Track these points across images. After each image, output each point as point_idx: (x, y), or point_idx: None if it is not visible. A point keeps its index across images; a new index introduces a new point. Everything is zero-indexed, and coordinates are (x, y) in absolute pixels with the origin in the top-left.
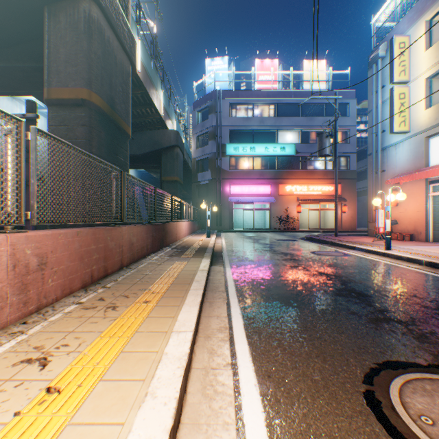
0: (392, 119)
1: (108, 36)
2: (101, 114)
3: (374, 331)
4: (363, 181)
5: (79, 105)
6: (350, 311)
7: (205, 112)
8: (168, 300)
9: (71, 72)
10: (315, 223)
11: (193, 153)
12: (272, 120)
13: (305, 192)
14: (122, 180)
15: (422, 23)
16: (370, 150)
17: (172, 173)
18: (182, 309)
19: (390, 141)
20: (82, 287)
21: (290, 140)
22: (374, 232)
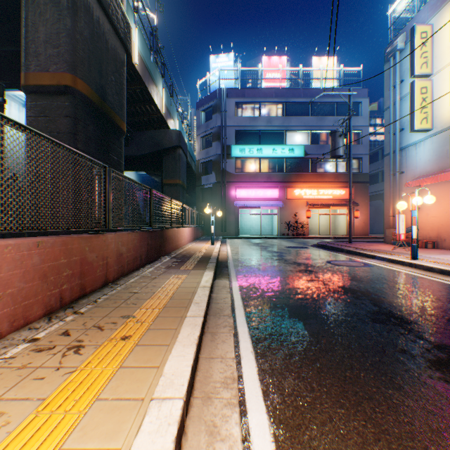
0: (412, 115)
1: (97, 16)
2: (88, 105)
3: (445, 385)
4: (375, 185)
5: (62, 93)
6: (398, 347)
7: (209, 111)
8: (155, 335)
9: (52, 54)
10: (325, 229)
11: (197, 155)
12: (280, 120)
13: (315, 196)
14: (106, 178)
15: (446, 10)
16: (386, 150)
17: (174, 175)
18: (172, 351)
19: (410, 140)
20: (45, 314)
21: (299, 142)
22: (392, 238)
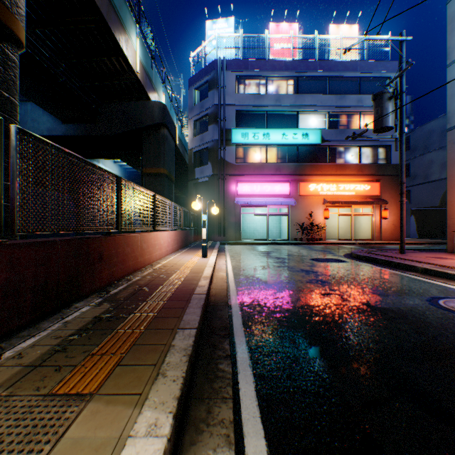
0: None
1: None
2: None
3: None
4: None
5: None
6: None
7: (204, 89)
8: None
9: None
10: (343, 232)
11: (190, 142)
12: (292, 98)
13: (334, 192)
14: None
15: None
16: (452, 122)
17: (157, 162)
18: None
19: None
20: None
21: (314, 126)
22: None
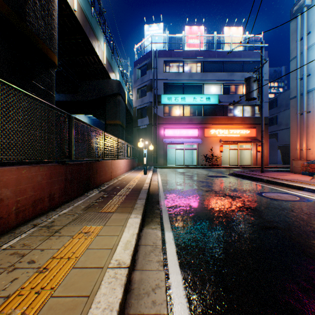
0: None
1: None
2: None
3: None
4: (270, 127)
5: None
6: None
7: (144, 69)
8: None
9: None
10: (233, 160)
11: (134, 103)
12: (199, 75)
13: (226, 135)
14: None
15: None
16: (292, 94)
17: (115, 117)
18: None
19: None
20: None
21: (214, 92)
22: (301, 169)
